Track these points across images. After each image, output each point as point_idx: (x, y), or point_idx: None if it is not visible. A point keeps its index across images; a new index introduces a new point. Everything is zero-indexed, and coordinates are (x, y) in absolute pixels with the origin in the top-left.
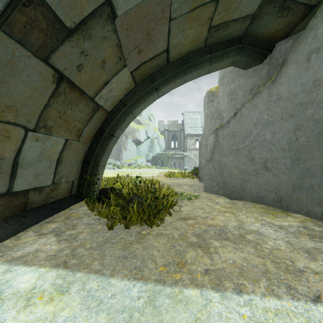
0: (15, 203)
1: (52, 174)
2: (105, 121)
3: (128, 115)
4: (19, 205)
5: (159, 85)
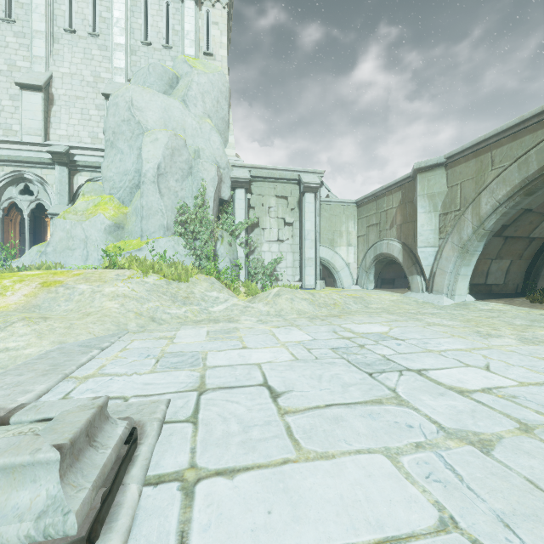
0: (487, 288)
1: (503, 278)
2: (543, 244)
3: None
4: (488, 290)
5: None
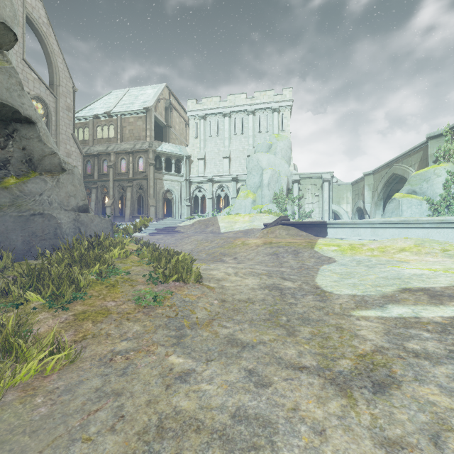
0: None
1: None
2: None
3: None
4: None
5: None
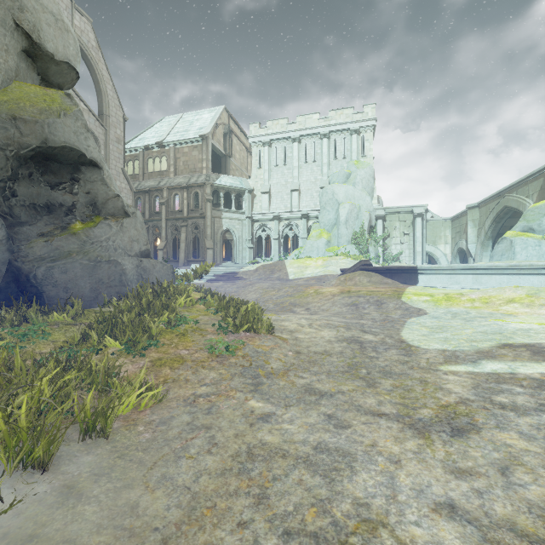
0: None
1: None
2: None
3: None
4: None
5: None
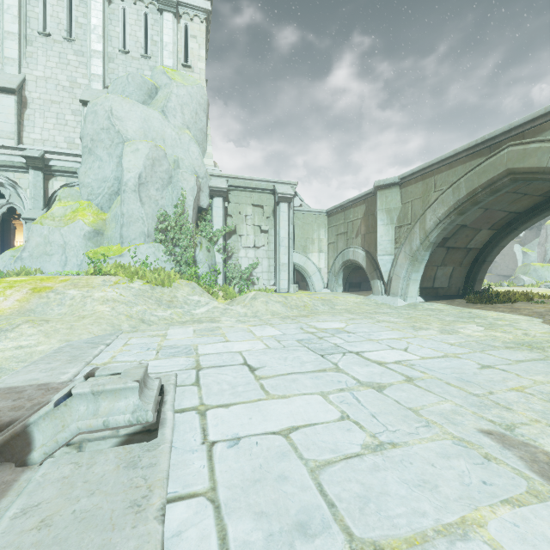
0: (434, 291)
1: (447, 283)
2: (478, 253)
3: (495, 248)
4: (435, 292)
5: (516, 226)
